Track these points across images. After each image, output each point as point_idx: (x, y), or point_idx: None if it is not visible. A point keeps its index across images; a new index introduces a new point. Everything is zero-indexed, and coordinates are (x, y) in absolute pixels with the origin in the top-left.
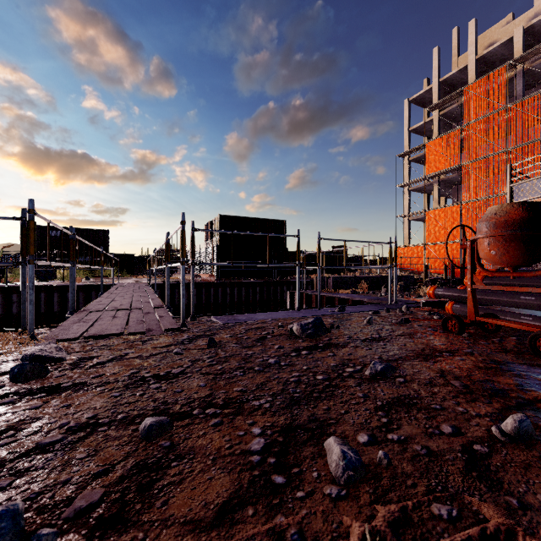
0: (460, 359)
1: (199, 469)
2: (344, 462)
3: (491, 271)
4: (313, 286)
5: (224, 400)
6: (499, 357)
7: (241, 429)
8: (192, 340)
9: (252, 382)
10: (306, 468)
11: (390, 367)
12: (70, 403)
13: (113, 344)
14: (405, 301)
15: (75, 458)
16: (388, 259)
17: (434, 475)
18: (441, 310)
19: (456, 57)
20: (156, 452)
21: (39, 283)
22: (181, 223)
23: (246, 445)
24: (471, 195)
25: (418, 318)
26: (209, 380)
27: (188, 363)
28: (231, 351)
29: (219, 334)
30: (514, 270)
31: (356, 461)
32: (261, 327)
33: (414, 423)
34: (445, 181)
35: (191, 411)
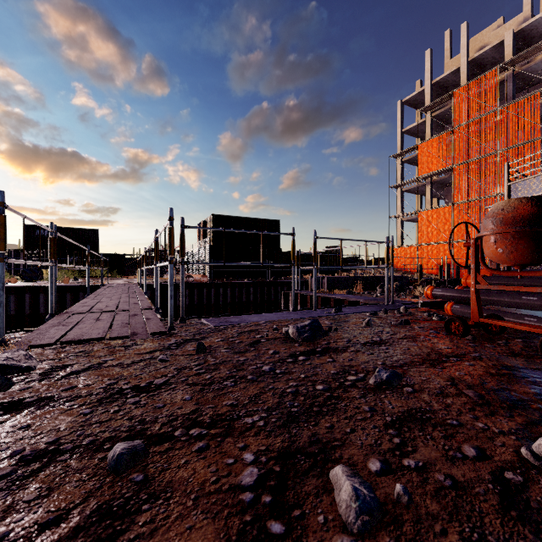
0: (469, 365)
1: (176, 514)
2: (357, 504)
3: (496, 270)
4: (307, 287)
5: (211, 417)
6: (509, 361)
7: (230, 456)
8: (179, 344)
9: (244, 394)
10: (309, 510)
11: (395, 374)
12: (30, 424)
13: (92, 350)
14: (401, 301)
15: (21, 501)
16: (381, 259)
17: (465, 516)
18: (440, 311)
19: (448, 59)
20: (125, 490)
21: (24, 284)
22: (169, 219)
23: (236, 477)
24: (463, 196)
25: (417, 319)
26: (195, 392)
27: (173, 372)
28: (221, 357)
29: (209, 338)
30: (521, 269)
31: (371, 500)
32: (255, 330)
33: (431, 444)
34: (438, 182)
35: (172, 432)
